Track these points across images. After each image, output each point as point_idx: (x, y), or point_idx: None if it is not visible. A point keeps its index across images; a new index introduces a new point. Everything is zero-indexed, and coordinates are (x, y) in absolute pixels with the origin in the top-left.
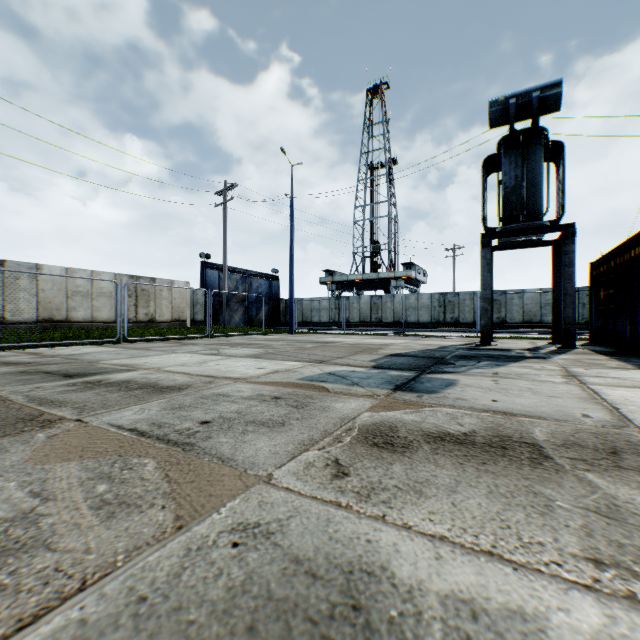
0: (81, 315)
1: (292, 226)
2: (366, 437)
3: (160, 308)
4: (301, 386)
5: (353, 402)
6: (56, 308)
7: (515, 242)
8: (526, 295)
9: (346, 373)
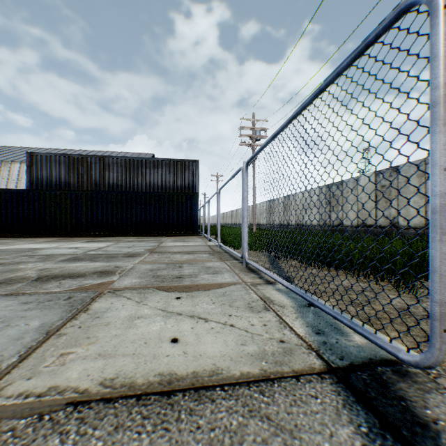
0: None
1: None
2: None
3: None
4: (0, 244)
5: None
6: None
7: None
8: None
9: None
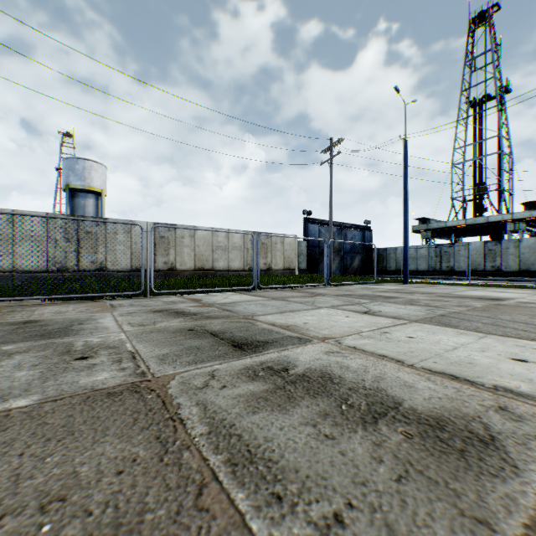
0: (220, 265)
1: (406, 169)
2: None
3: (275, 258)
4: None
5: None
6: (205, 259)
7: None
8: None
9: None
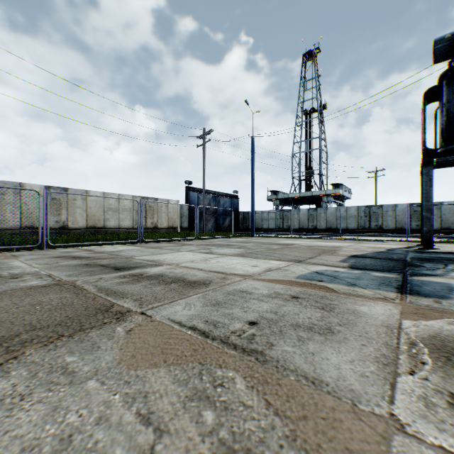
0: (112, 224)
1: (253, 158)
2: (446, 357)
3: (160, 219)
4: (305, 285)
5: (375, 306)
6: (97, 219)
7: (452, 160)
8: (443, 206)
9: (332, 273)
